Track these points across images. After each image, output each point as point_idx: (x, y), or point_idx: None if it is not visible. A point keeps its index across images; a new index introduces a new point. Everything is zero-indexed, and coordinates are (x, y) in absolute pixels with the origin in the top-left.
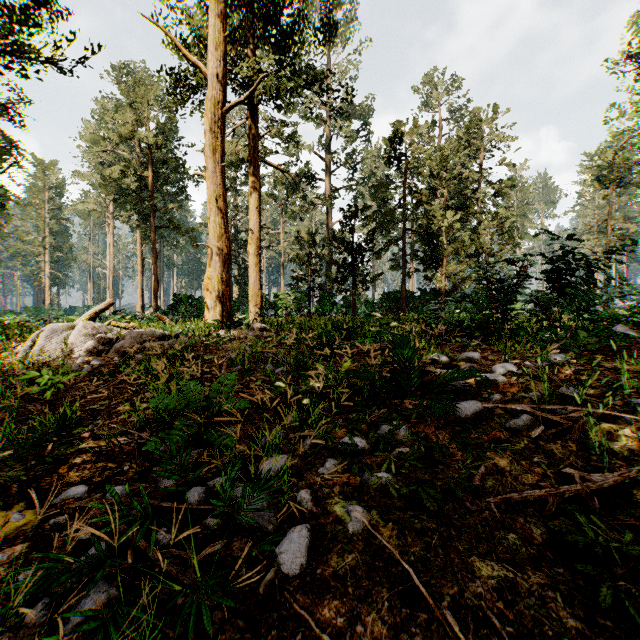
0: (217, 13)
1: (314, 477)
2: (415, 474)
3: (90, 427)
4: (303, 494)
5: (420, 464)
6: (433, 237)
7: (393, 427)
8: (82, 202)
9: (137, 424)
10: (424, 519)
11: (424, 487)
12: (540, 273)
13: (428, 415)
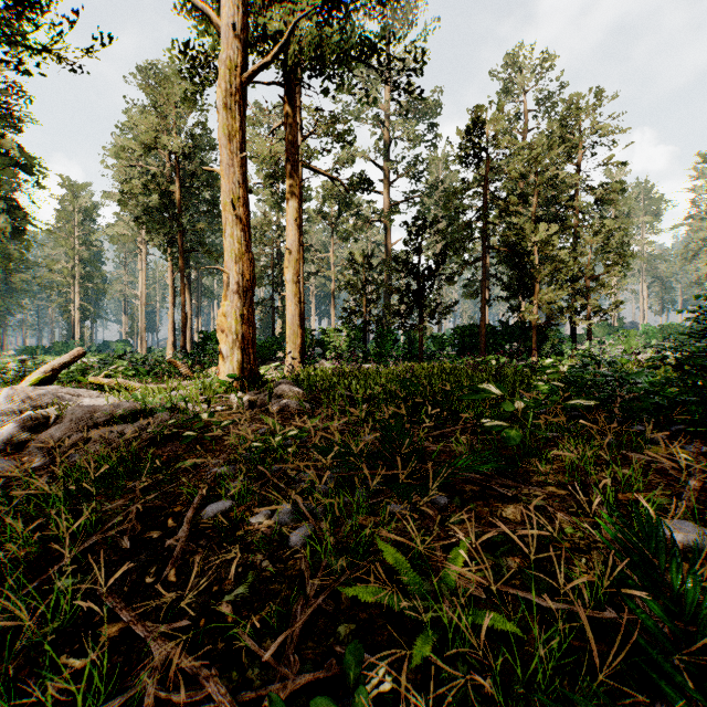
0: None
1: None
2: None
3: None
4: None
5: None
6: (522, 256)
7: None
8: (112, 226)
9: None
10: None
11: None
12: None
13: None
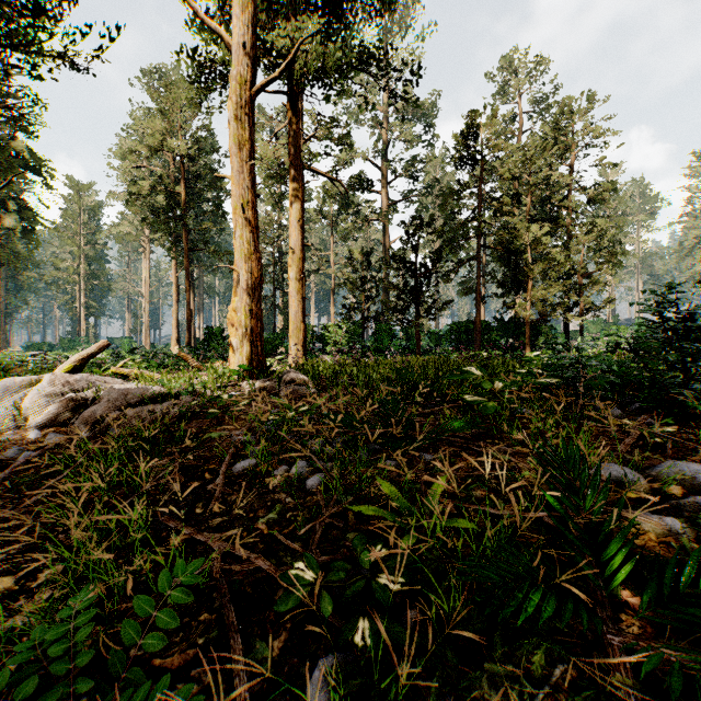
0: None
1: None
2: None
3: None
4: None
5: None
6: (515, 255)
7: None
8: (117, 225)
9: None
10: None
11: None
12: None
13: None
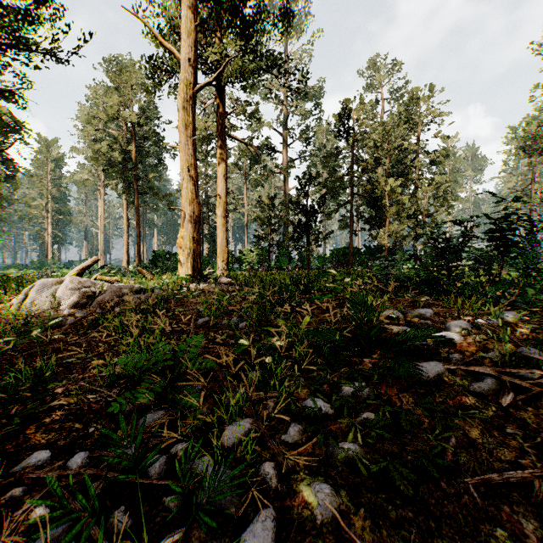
0: (189, 5)
1: (278, 446)
2: (382, 445)
3: (64, 382)
4: (267, 468)
5: (387, 434)
6: (377, 200)
7: (356, 389)
8: (78, 173)
9: (108, 380)
10: (398, 504)
11: (395, 464)
12: (484, 233)
13: (390, 377)
